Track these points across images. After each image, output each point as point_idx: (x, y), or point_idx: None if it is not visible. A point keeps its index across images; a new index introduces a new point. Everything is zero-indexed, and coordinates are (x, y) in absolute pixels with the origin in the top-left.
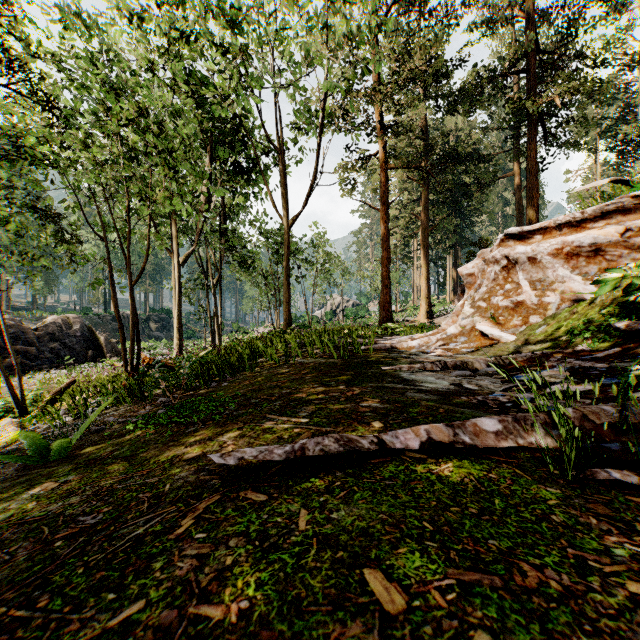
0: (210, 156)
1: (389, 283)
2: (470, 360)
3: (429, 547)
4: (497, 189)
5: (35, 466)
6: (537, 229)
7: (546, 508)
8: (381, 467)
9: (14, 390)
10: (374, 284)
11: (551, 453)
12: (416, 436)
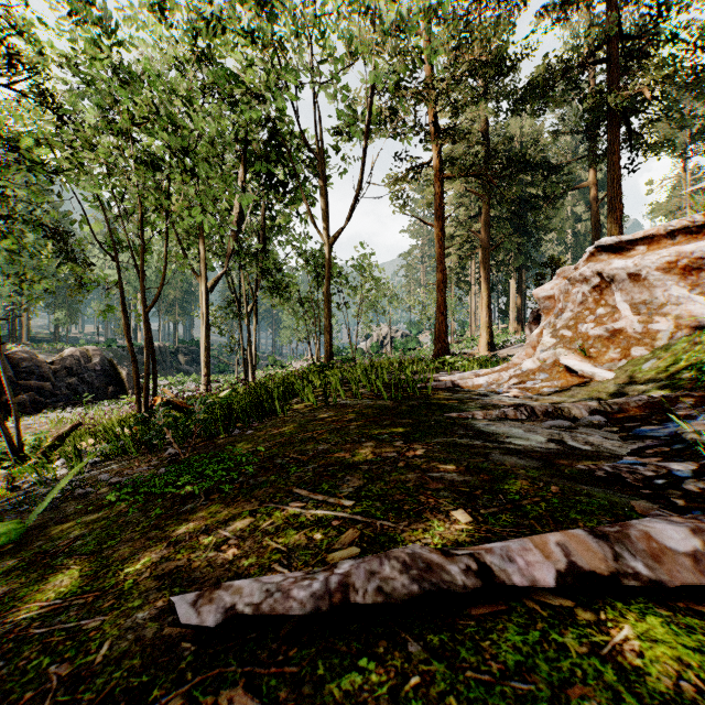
0: (241, 167)
1: (445, 310)
2: (565, 405)
3: None
4: (567, 203)
5: None
6: (640, 238)
7: None
8: (493, 631)
9: (9, 434)
10: (427, 312)
11: None
12: (545, 558)
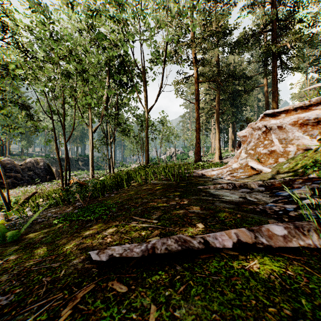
0: (108, 76)
1: (199, 141)
2: (248, 183)
3: None
4: (254, 93)
5: None
6: (282, 111)
7: None
8: (207, 262)
9: (4, 197)
10: (191, 142)
11: None
12: (229, 238)
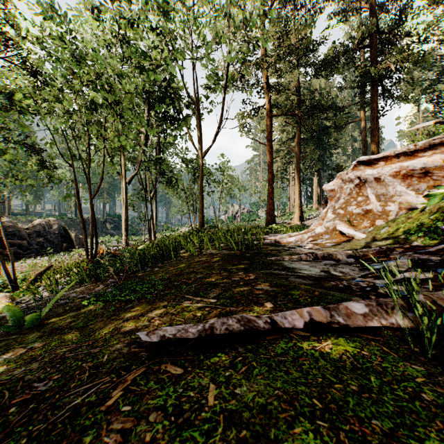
0: (147, 107)
1: (273, 196)
2: (334, 253)
3: (321, 426)
4: (348, 130)
5: (14, 332)
6: (381, 157)
7: (415, 386)
8: (274, 344)
9: (8, 272)
10: (262, 197)
11: (408, 331)
12: (300, 317)
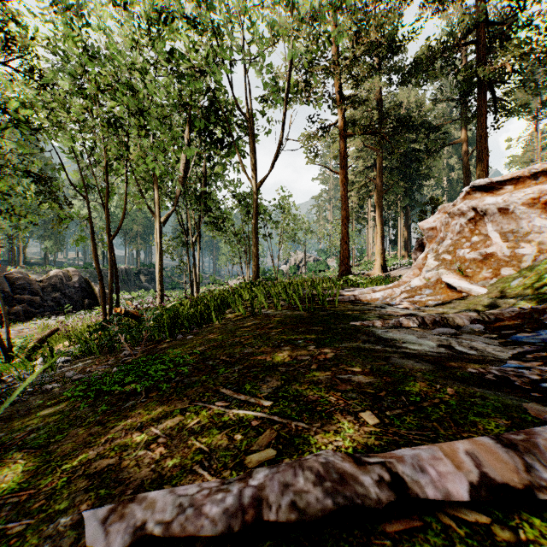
0: (187, 127)
1: (348, 240)
2: (450, 315)
3: None
4: (443, 156)
5: None
6: (508, 179)
7: None
8: None
9: (1, 338)
10: (333, 241)
11: None
12: (457, 469)
